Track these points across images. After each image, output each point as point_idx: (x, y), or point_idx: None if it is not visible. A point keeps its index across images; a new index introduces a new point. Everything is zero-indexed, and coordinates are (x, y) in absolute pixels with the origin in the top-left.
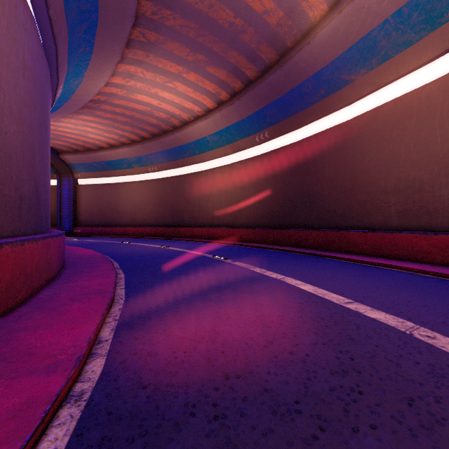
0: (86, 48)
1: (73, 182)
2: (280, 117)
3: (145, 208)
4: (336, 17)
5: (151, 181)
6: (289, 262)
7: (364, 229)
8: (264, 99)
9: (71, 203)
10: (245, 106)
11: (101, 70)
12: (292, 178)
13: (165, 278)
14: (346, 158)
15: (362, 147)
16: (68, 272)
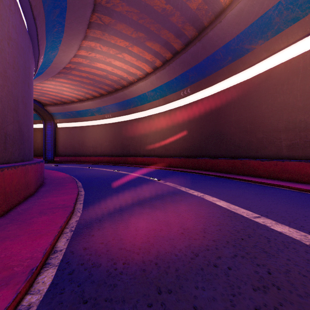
0: (59, 28)
1: (54, 125)
2: (199, 77)
3: (103, 143)
4: (241, 1)
5: (107, 124)
6: (206, 182)
7: (261, 158)
8: (187, 64)
9: (52, 140)
10: (173, 70)
11: (70, 45)
12: (207, 121)
13: (114, 195)
14: (248, 106)
15: (259, 98)
16: (43, 190)
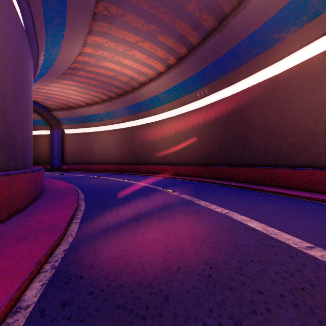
0: (60, 20)
1: (61, 131)
2: (218, 75)
3: (112, 151)
4: None
5: (117, 130)
6: (228, 195)
7: (293, 167)
8: (204, 61)
9: (59, 147)
10: (189, 68)
11: (74, 40)
12: (228, 125)
13: (119, 211)
14: (276, 107)
15: (291, 96)
16: (36, 204)
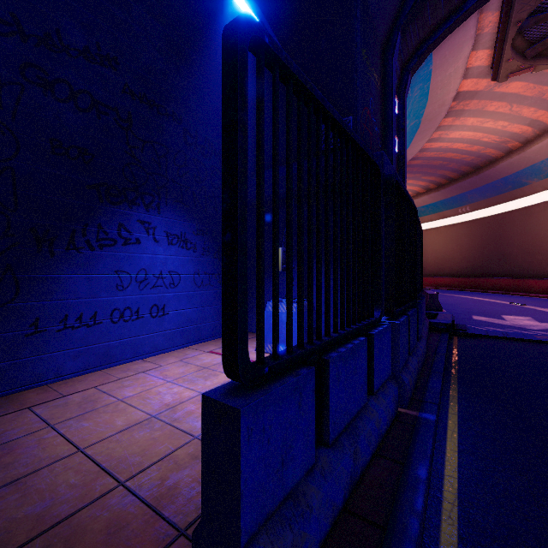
0: None
1: None
2: (479, 198)
3: None
4: (509, 159)
5: None
6: (477, 295)
7: (540, 278)
8: (464, 188)
9: None
10: (449, 192)
11: None
12: (490, 241)
13: None
14: (529, 231)
15: (539, 224)
16: None
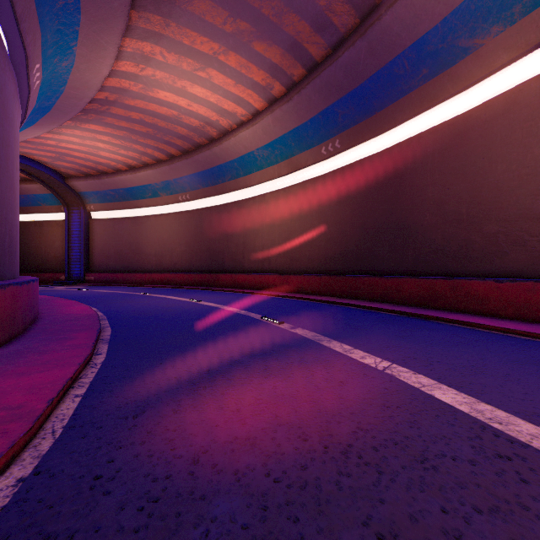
0: (68, 1)
1: (84, 215)
2: (358, 116)
3: (175, 249)
4: None
5: (182, 213)
6: (382, 328)
7: (494, 277)
8: (334, 90)
9: (82, 243)
10: (308, 102)
11: (99, 45)
12: (375, 203)
13: (173, 367)
14: (463, 170)
15: (490, 151)
16: (6, 352)
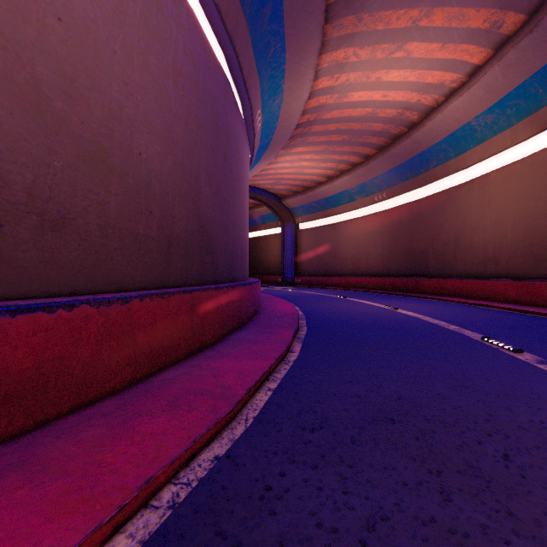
0: (277, 46)
1: (294, 227)
2: None
3: (370, 252)
4: None
5: (378, 214)
6: None
7: None
8: None
9: (292, 251)
10: None
11: (300, 73)
12: None
13: (358, 382)
14: None
15: None
16: (233, 338)
